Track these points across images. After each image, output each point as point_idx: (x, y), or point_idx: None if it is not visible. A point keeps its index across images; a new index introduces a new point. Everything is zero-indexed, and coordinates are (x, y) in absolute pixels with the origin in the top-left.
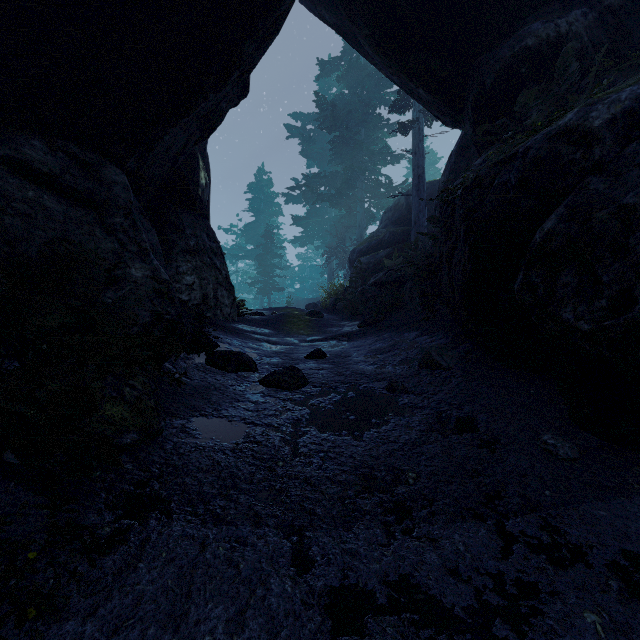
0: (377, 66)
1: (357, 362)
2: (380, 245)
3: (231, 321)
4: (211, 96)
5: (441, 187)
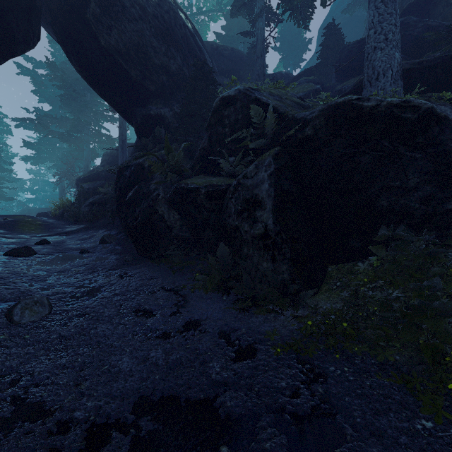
0: None
1: (69, 244)
2: (99, 177)
3: None
4: None
5: (132, 152)
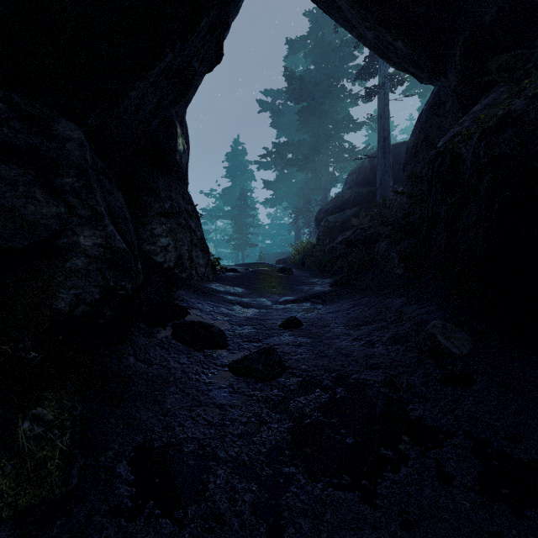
0: (348, 28)
1: (338, 335)
2: (346, 205)
3: (206, 280)
4: (178, 45)
5: (410, 147)
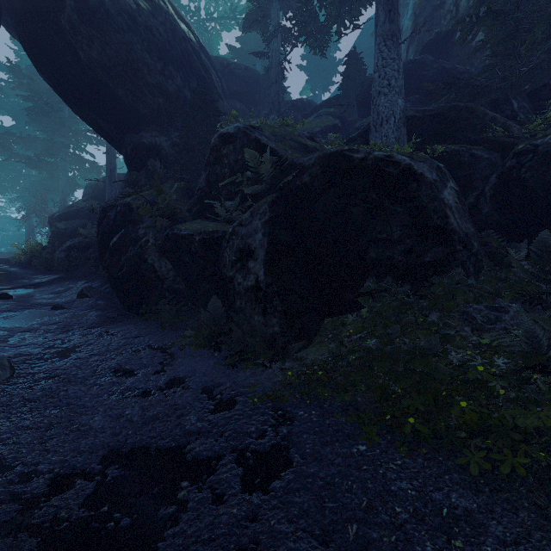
0: None
1: (38, 299)
2: (79, 215)
3: None
4: None
5: (123, 185)
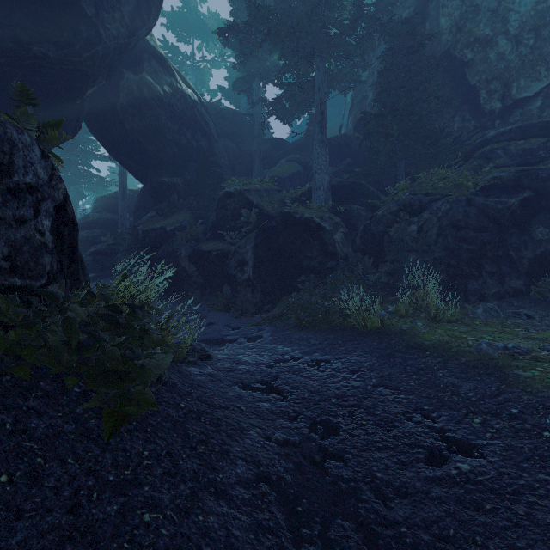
0: None
1: None
2: (96, 225)
3: None
4: None
5: (137, 203)
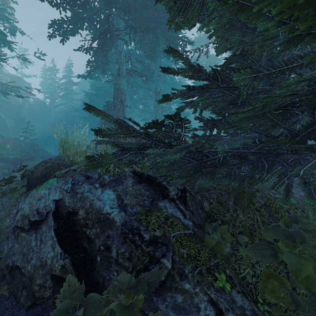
0: None
1: None
2: None
3: None
4: None
5: None
